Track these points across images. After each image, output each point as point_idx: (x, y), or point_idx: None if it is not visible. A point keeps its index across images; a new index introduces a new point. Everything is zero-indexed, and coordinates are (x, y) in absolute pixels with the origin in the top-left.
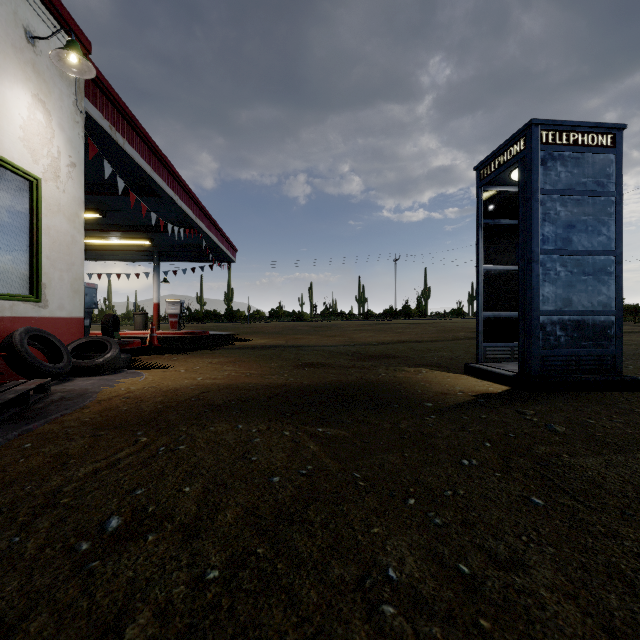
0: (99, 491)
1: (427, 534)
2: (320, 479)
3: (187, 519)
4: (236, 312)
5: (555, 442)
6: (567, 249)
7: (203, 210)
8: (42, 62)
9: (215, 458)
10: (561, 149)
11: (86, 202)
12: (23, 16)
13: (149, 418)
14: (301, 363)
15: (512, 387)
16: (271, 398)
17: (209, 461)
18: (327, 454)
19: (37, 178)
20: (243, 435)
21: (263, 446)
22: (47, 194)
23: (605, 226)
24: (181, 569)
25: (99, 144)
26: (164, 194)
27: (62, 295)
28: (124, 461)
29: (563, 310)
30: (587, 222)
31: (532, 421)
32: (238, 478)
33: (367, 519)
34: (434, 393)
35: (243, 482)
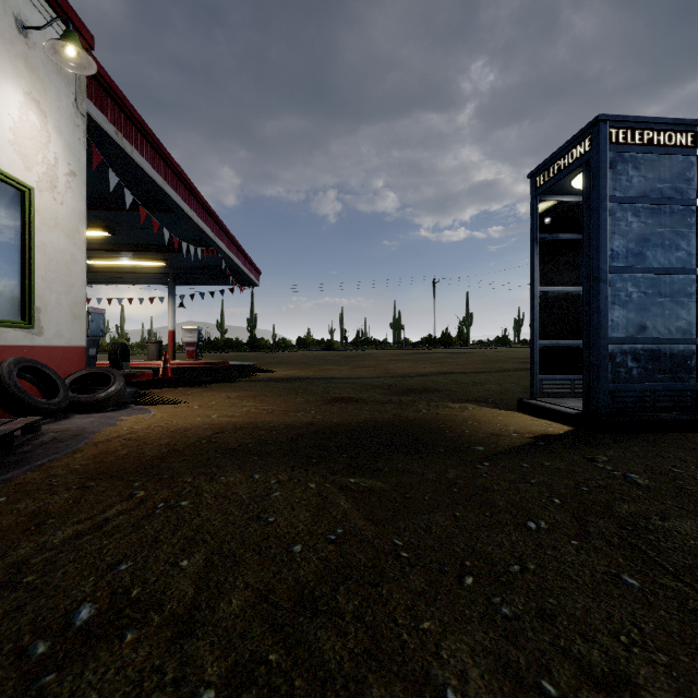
0: (74, 565)
1: (493, 631)
2: (352, 548)
3: (180, 607)
4: (260, 340)
5: (639, 498)
6: (640, 266)
7: (222, 227)
8: (36, 56)
9: (223, 519)
10: (633, 150)
11: (93, 219)
12: (13, 3)
13: (150, 465)
14: (330, 398)
15: (575, 427)
16: (295, 440)
17: (216, 523)
18: (361, 512)
19: (30, 188)
20: (259, 488)
21: (283, 502)
22: (42, 206)
23: (685, 239)
24: (164, 688)
25: (105, 152)
26: (178, 209)
27: (60, 321)
28: (112, 522)
29: (636, 337)
30: (663, 235)
31: (606, 470)
32: (250, 547)
33: (413, 608)
34: (484, 434)
35: (256, 552)
